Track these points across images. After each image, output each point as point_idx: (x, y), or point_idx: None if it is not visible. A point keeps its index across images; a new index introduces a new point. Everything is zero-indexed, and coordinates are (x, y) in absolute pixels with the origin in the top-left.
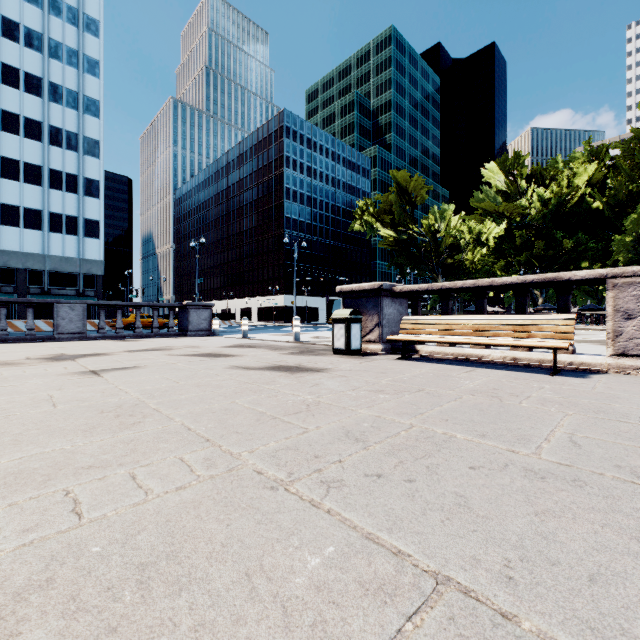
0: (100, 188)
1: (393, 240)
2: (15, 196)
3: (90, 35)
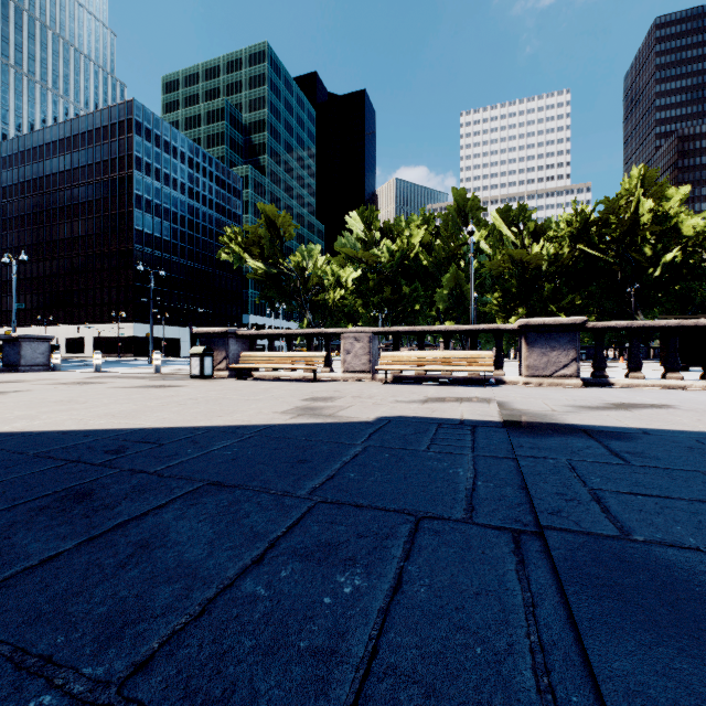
0: None
1: (264, 272)
2: None
3: None
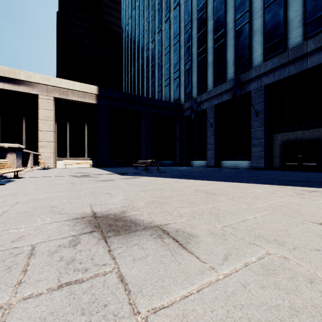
0: None
1: None
2: None
3: None
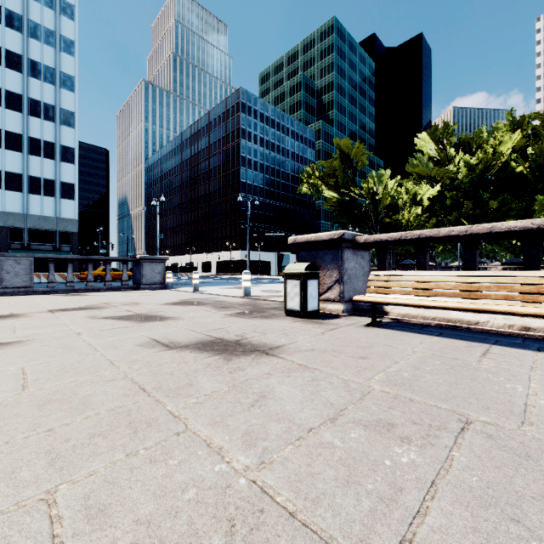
0: (75, 155)
1: (336, 201)
2: None
3: (66, 18)
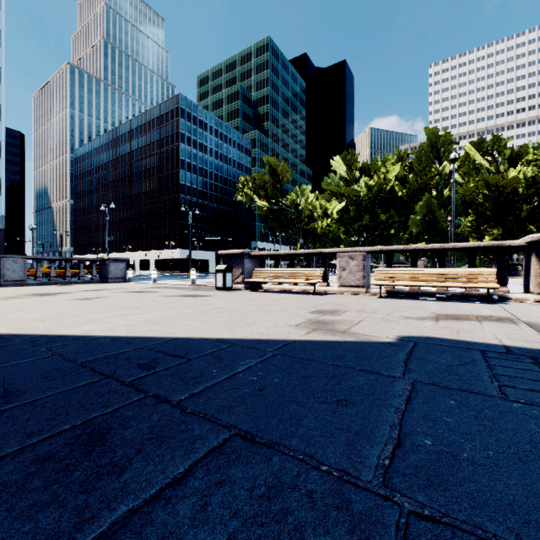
0: (1, 148)
1: (267, 209)
2: None
3: None
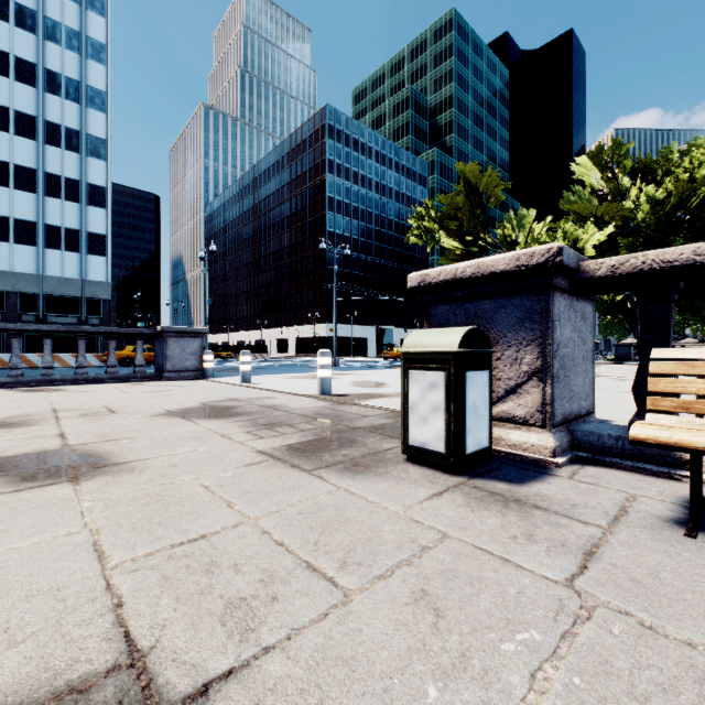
0: (106, 196)
1: (459, 254)
2: (4, 205)
3: (94, 14)
